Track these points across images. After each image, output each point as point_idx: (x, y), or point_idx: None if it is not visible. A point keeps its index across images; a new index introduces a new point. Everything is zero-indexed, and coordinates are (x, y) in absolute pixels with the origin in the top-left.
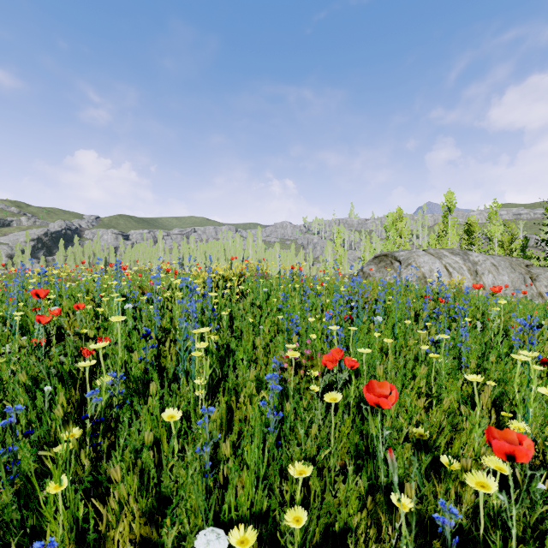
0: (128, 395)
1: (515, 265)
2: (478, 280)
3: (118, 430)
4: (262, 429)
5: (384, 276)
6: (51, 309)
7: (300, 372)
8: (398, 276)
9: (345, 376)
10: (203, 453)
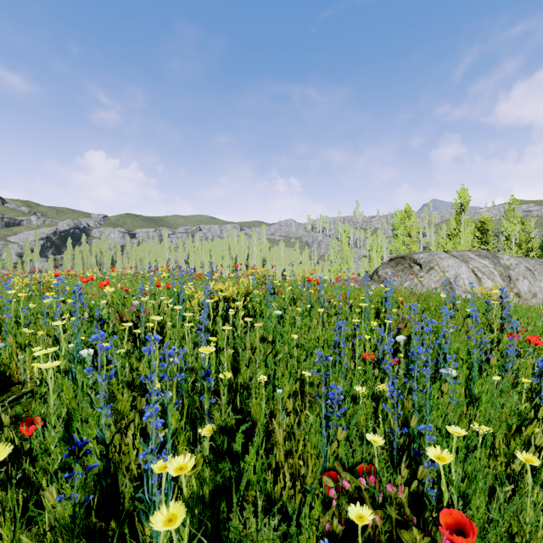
0: None
1: None
2: (512, 287)
3: None
4: None
5: (403, 280)
6: None
7: None
8: (419, 282)
9: None
10: None
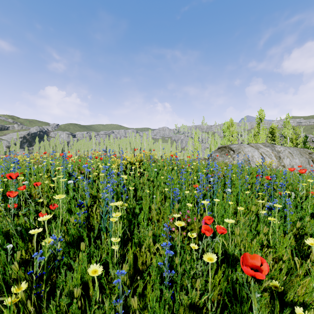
0: (67, 246)
1: (303, 152)
2: (280, 162)
3: (57, 278)
4: (161, 287)
5: (224, 159)
6: (23, 183)
7: (183, 232)
8: (233, 160)
9: (217, 239)
10: (117, 304)
